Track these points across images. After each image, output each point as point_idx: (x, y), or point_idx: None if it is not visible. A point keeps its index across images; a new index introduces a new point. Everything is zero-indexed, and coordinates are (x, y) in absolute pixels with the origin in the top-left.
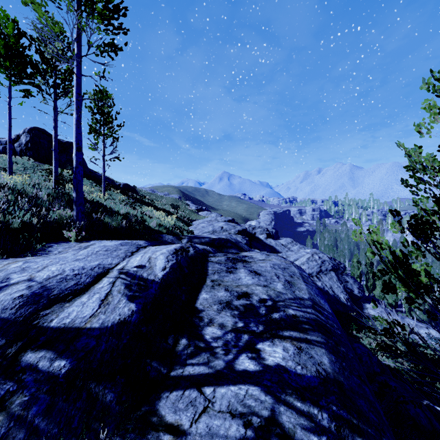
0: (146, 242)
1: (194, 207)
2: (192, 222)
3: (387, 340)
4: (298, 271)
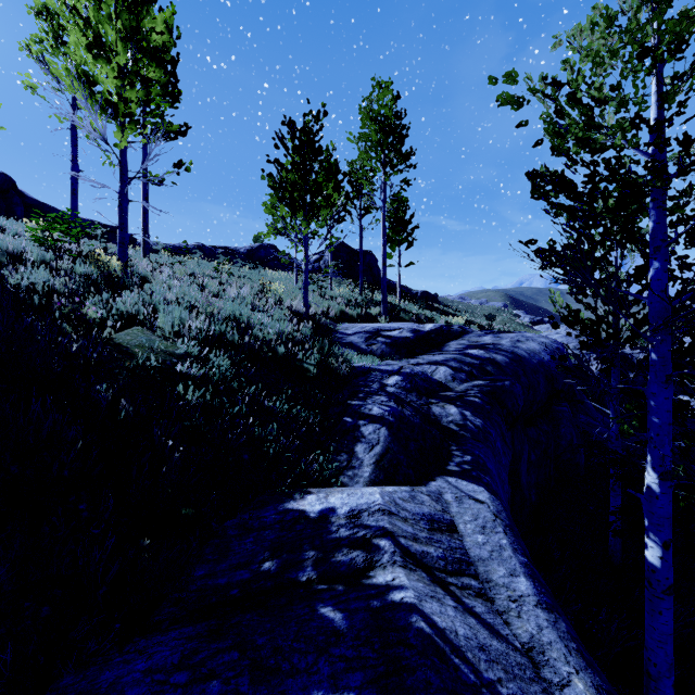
0: None
1: (528, 318)
2: None
3: None
4: (541, 340)
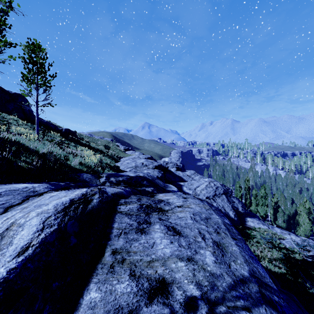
0: (49, 186)
1: (123, 147)
2: (120, 159)
3: (265, 247)
4: (221, 221)
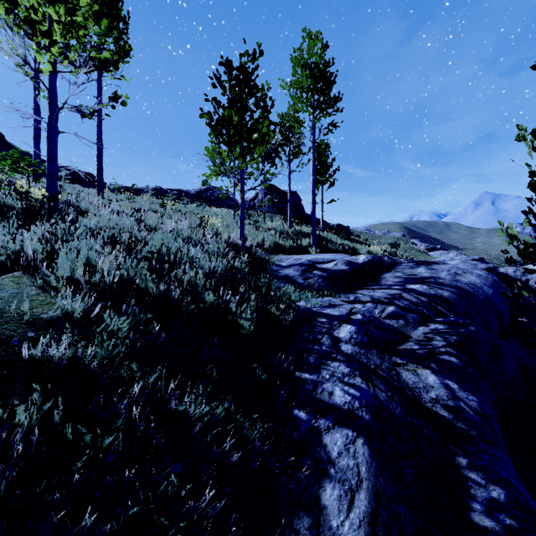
0: None
1: (423, 246)
2: None
3: None
4: (477, 272)
